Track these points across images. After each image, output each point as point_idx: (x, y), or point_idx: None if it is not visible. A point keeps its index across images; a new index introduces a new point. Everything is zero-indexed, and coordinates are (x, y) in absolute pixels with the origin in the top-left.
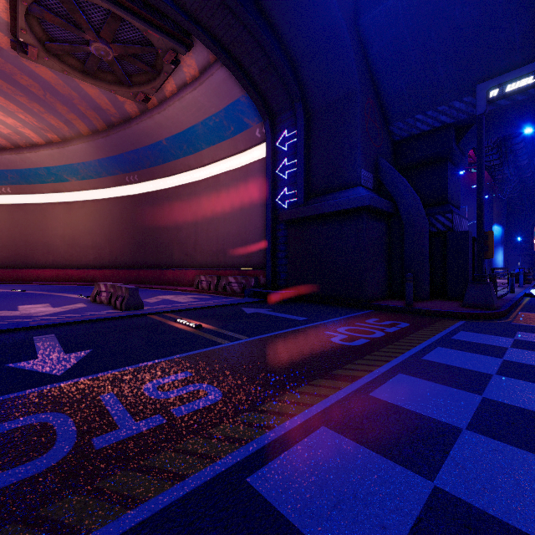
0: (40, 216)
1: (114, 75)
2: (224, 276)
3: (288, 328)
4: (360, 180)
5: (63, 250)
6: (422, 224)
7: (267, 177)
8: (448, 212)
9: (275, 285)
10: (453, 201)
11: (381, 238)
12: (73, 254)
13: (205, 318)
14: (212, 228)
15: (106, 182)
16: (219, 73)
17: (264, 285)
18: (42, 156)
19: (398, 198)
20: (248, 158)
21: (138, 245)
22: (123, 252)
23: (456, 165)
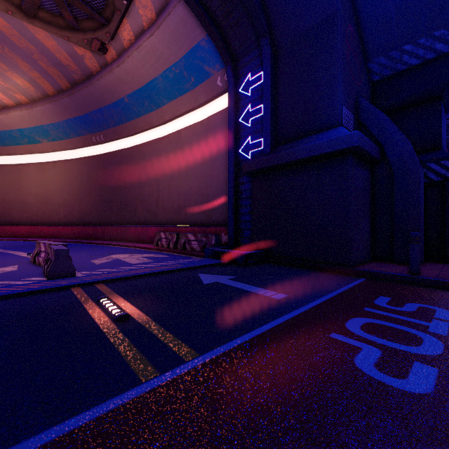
0: (16, 176)
1: (66, 20)
2: (183, 233)
3: (266, 323)
4: (341, 119)
5: (36, 208)
6: (418, 171)
7: (228, 127)
8: (444, 159)
9: (238, 243)
10: (443, 148)
11: (365, 189)
12: (45, 212)
13: (143, 295)
14: (174, 185)
15: (75, 143)
16: (176, 12)
17: (226, 243)
18: (13, 118)
19: (386, 141)
20: (209, 111)
21: (104, 203)
22: (90, 210)
23: (445, 108)
